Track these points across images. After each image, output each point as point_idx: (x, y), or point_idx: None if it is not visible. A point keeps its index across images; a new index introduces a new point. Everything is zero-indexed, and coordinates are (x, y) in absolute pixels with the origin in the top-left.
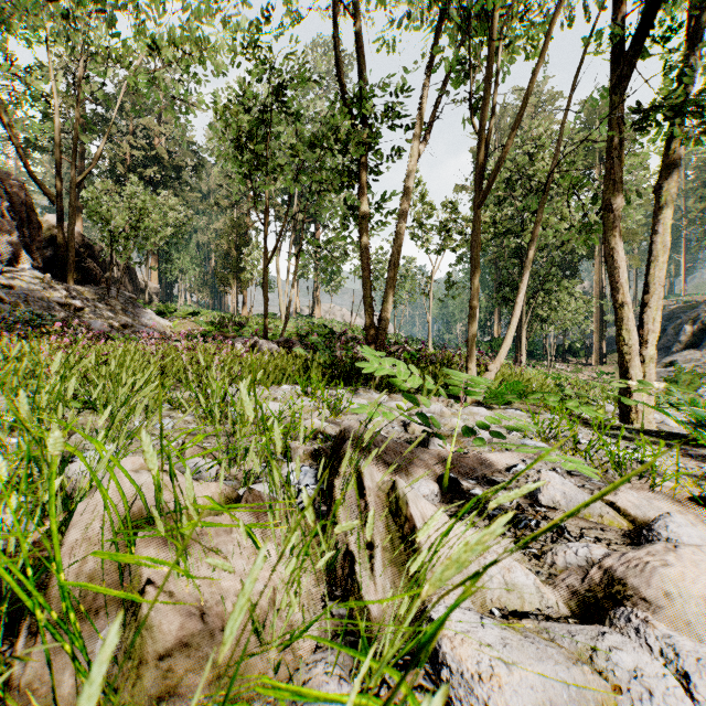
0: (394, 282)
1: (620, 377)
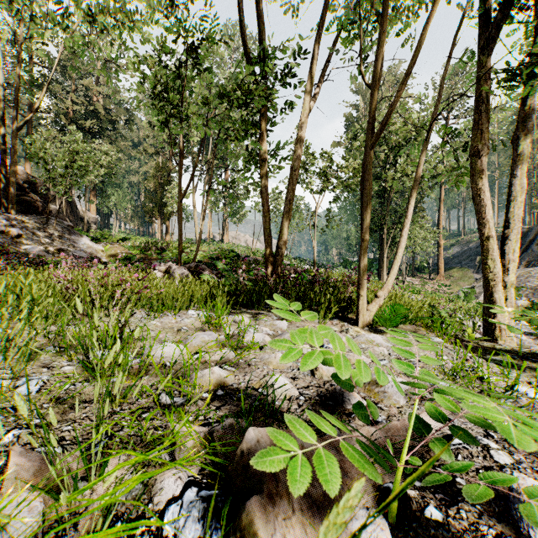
0: (289, 216)
1: (485, 300)
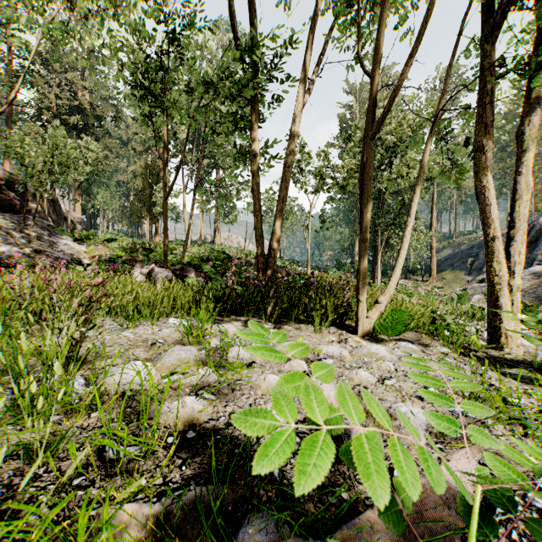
0: (282, 215)
1: (490, 305)
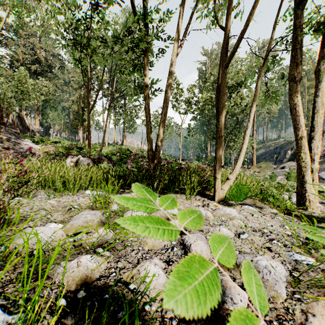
0: (164, 124)
1: (298, 181)
